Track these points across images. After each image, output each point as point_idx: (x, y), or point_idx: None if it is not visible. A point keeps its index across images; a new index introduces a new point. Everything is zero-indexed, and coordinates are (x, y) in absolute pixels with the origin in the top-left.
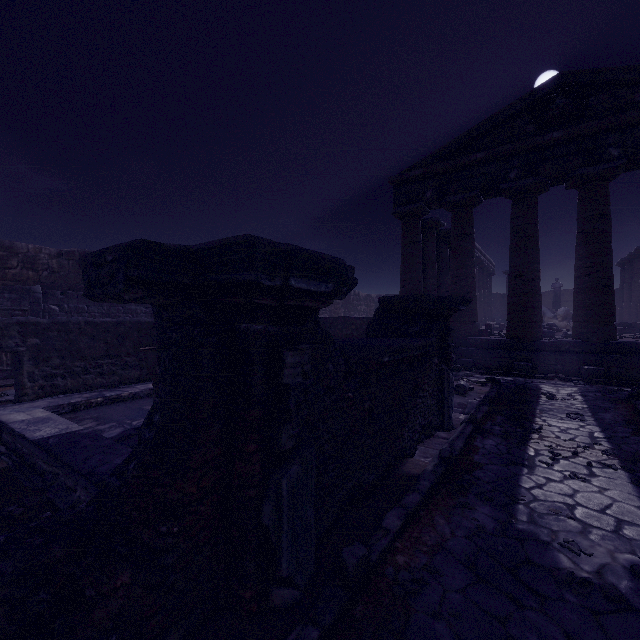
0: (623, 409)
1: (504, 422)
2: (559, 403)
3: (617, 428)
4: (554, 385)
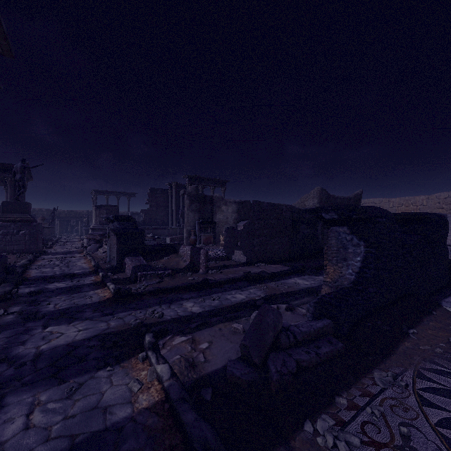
0: (161, 295)
1: (278, 301)
2: (173, 311)
3: (216, 290)
4: (39, 340)
